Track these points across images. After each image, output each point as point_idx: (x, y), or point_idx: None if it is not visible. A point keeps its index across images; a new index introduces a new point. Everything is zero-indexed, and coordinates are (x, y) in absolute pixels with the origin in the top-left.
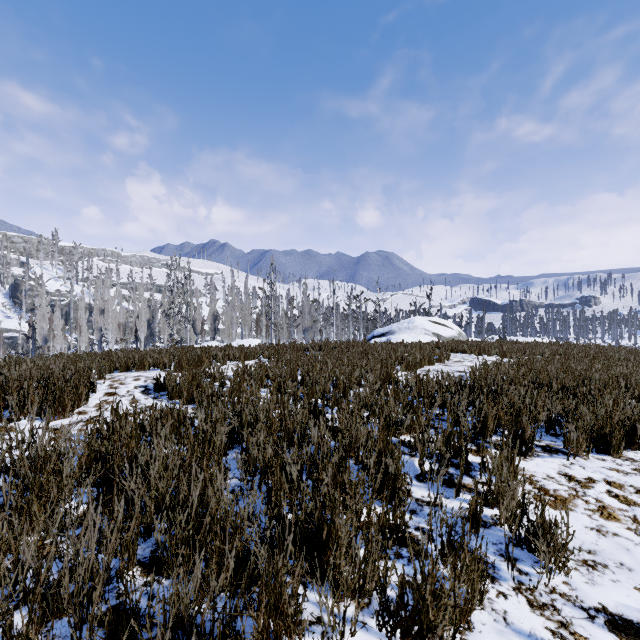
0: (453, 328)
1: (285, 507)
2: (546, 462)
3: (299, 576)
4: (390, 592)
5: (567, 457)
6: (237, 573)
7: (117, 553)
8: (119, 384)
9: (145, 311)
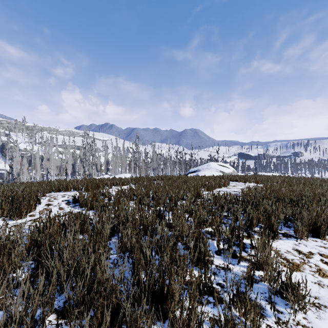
0: (230, 168)
1: (142, 277)
2: (285, 242)
3: (150, 325)
4: (204, 326)
5: (296, 240)
6: (113, 317)
7: (42, 304)
8: (53, 199)
9: (71, 159)
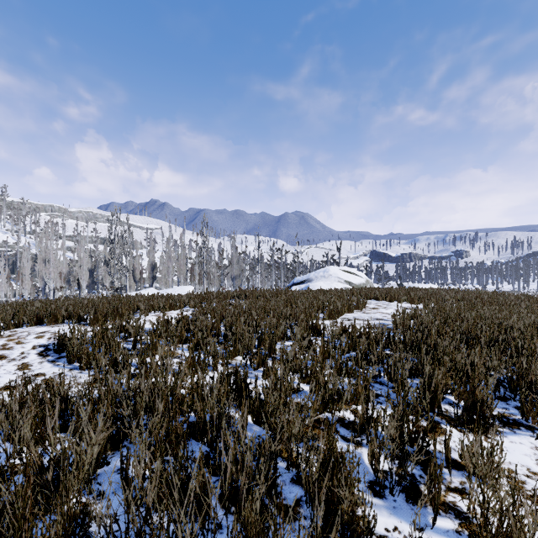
0: (362, 276)
1: None
2: (514, 444)
3: None
4: None
5: (536, 436)
6: None
7: None
8: (15, 343)
9: (87, 261)
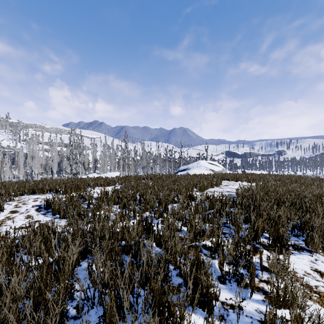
0: (220, 166)
1: None
2: (299, 259)
3: None
4: None
5: (312, 255)
6: None
7: None
8: (22, 204)
9: (57, 157)
